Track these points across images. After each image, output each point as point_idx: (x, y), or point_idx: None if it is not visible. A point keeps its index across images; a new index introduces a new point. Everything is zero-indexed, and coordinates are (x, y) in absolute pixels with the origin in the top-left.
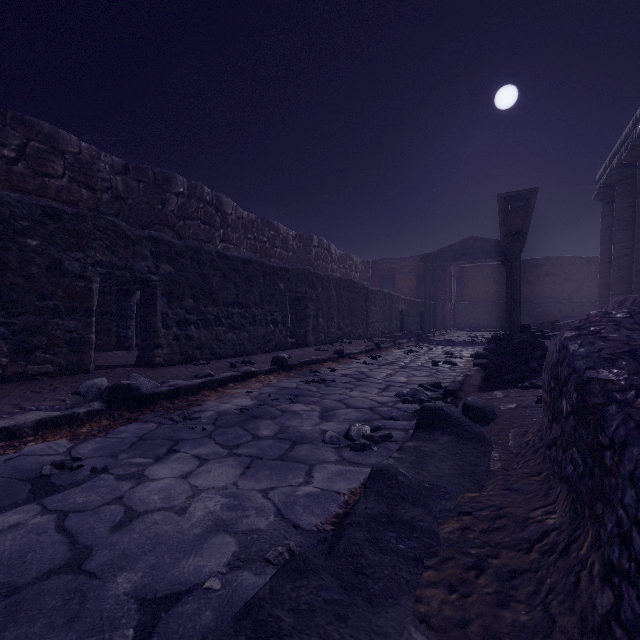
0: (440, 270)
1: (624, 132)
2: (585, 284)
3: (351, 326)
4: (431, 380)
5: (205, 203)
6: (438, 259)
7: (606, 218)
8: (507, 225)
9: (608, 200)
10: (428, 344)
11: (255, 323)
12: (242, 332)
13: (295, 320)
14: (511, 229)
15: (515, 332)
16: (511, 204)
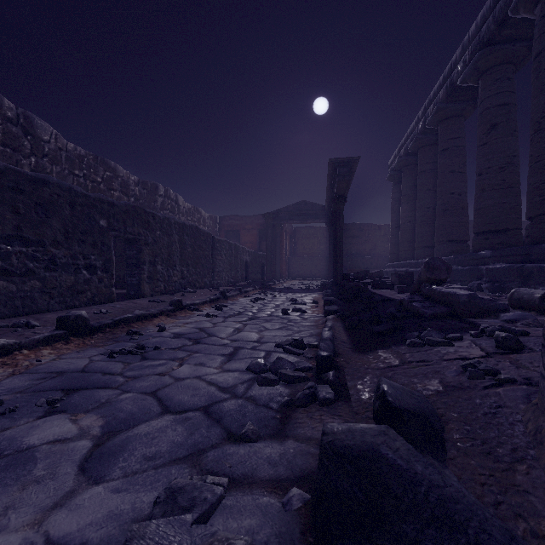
0: (278, 227)
1: (409, 129)
2: (378, 244)
3: (196, 275)
4: (287, 334)
5: (5, 119)
6: (277, 218)
7: (395, 194)
8: (334, 189)
9: (396, 181)
10: (271, 291)
11: (55, 268)
12: (29, 280)
13: (126, 267)
14: (337, 192)
15: (339, 280)
16: (339, 169)
